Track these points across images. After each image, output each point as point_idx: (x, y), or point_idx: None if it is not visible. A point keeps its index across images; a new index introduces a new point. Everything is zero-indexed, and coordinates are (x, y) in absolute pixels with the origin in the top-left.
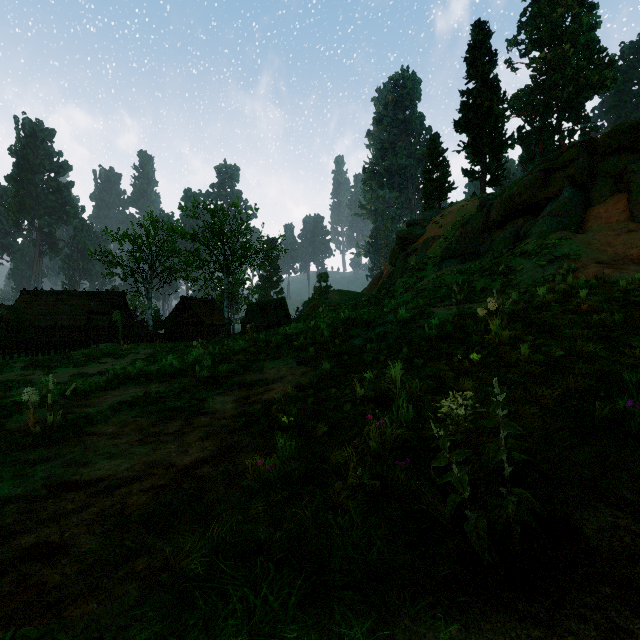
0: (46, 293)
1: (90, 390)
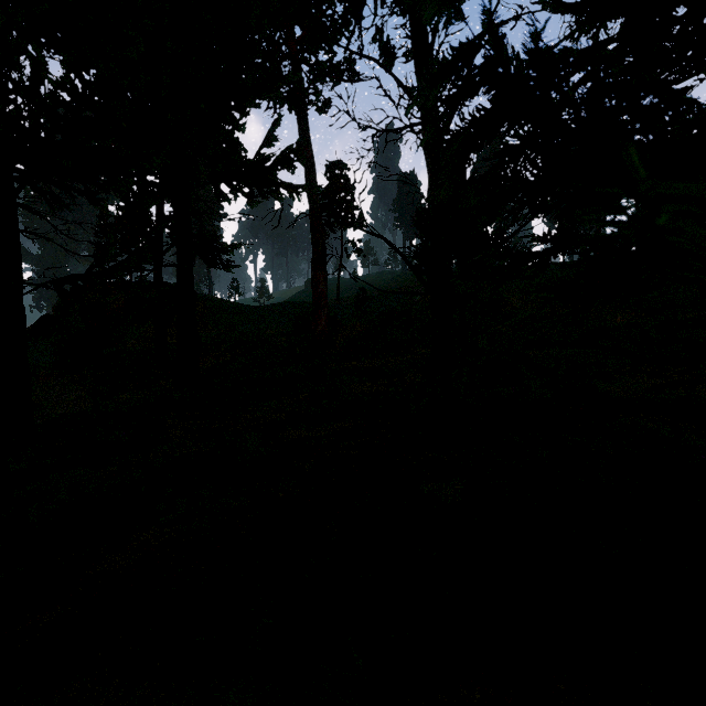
0: None
1: None
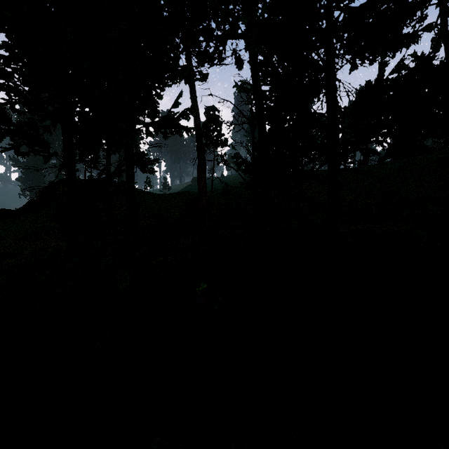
0: None
1: None
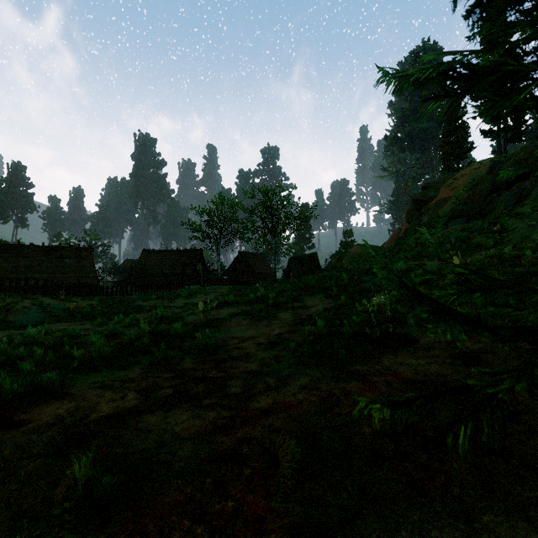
0: (156, 251)
1: (210, 308)
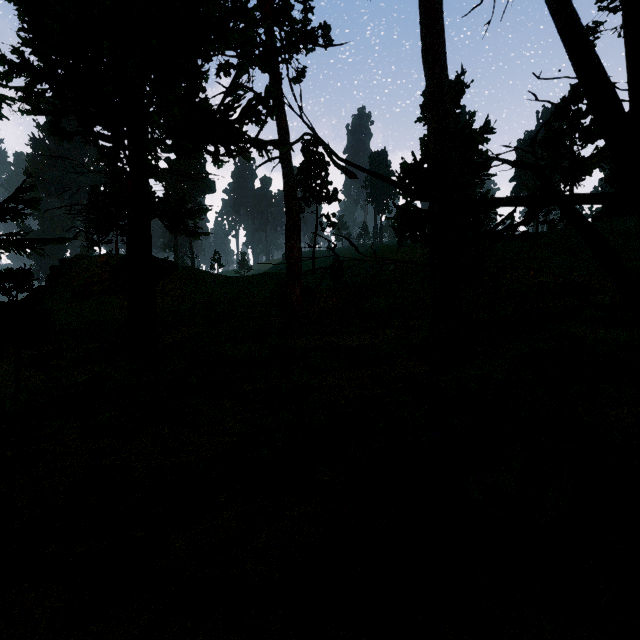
0: None
1: None
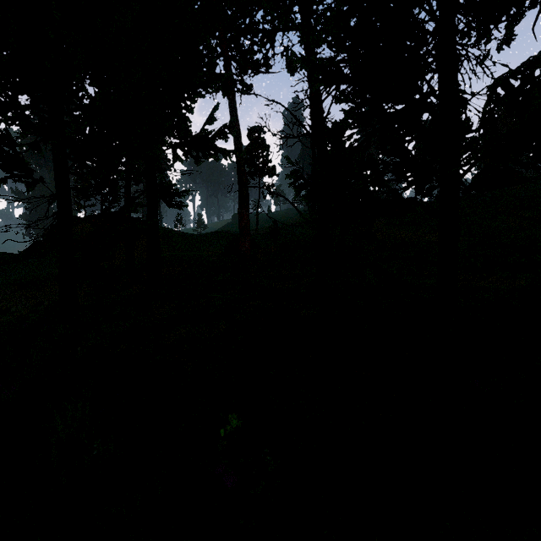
0: None
1: None
